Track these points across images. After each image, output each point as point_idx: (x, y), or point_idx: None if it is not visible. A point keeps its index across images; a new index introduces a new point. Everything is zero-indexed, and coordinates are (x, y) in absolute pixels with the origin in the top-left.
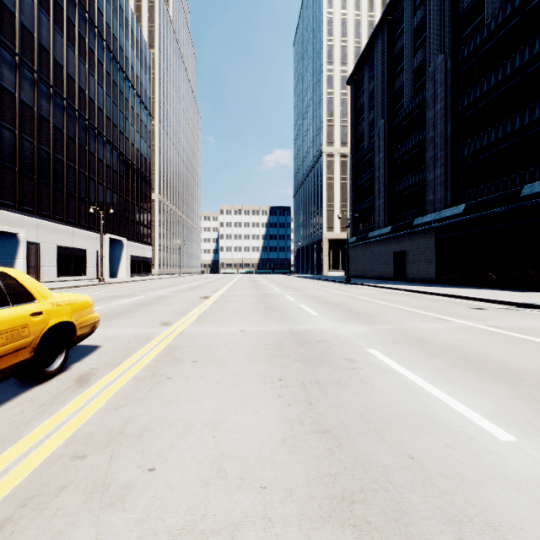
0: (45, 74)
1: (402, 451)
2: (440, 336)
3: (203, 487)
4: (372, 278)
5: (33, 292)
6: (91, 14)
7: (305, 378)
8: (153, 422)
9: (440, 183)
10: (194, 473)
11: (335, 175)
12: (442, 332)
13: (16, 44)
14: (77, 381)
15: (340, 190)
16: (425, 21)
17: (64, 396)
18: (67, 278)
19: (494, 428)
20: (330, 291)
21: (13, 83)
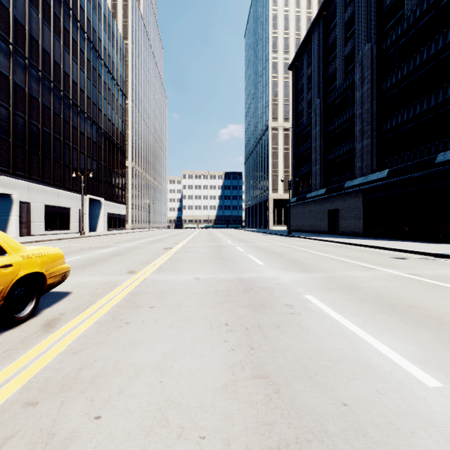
0: (34, 60)
1: (336, 398)
2: (368, 283)
3: (144, 437)
4: (310, 232)
5: (4, 246)
6: (74, 10)
7: (249, 323)
8: (107, 367)
9: (367, 152)
10: (137, 422)
11: (279, 146)
12: (370, 279)
13: (10, 35)
14: (44, 326)
15: (283, 158)
16: (354, 16)
17: (30, 341)
18: (54, 232)
19: (420, 373)
20: (274, 243)
21: (7, 68)
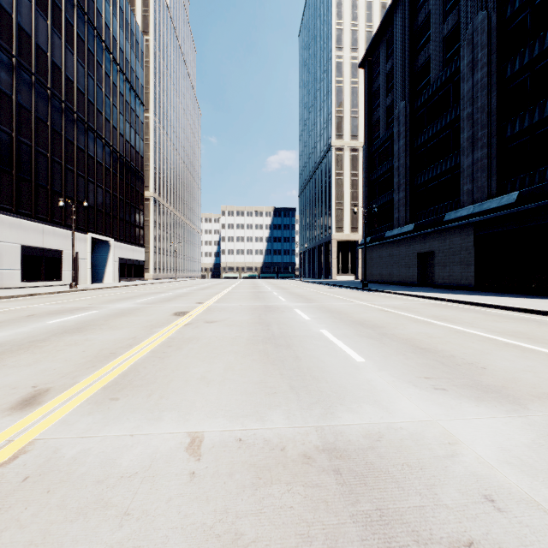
0: (5, 41)
1: None
2: None
3: None
4: (390, 284)
5: None
6: None
7: None
8: None
9: (480, 168)
10: None
11: (345, 171)
12: None
13: None
14: None
15: (350, 187)
16: None
17: None
18: (36, 284)
19: None
20: (352, 302)
21: None
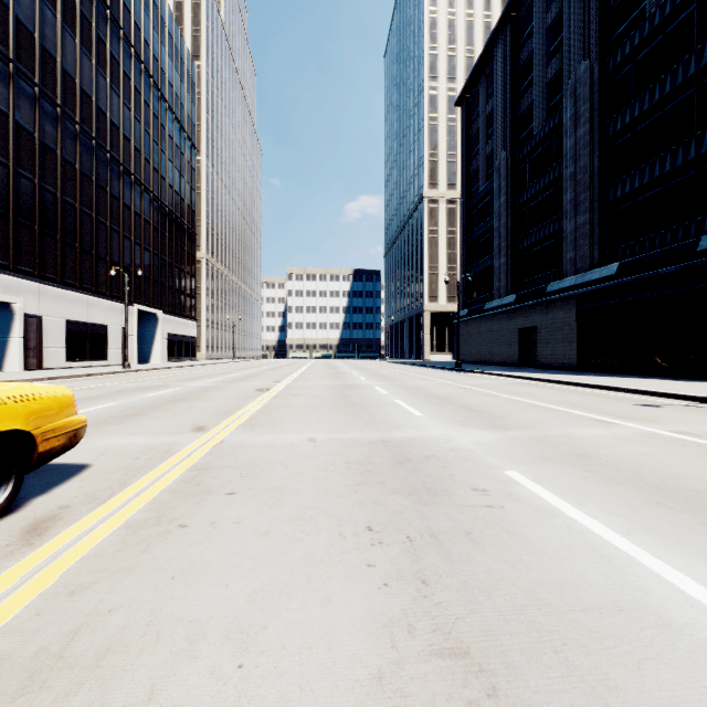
0: (50, 89)
1: None
2: (609, 448)
3: None
4: (490, 364)
5: None
6: (114, 10)
7: (412, 526)
8: (131, 627)
9: (583, 235)
10: None
11: (440, 228)
12: (611, 441)
13: (9, 46)
14: (25, 533)
15: (446, 247)
16: (563, 17)
17: None
18: (81, 364)
19: None
20: (435, 381)
21: (5, 100)
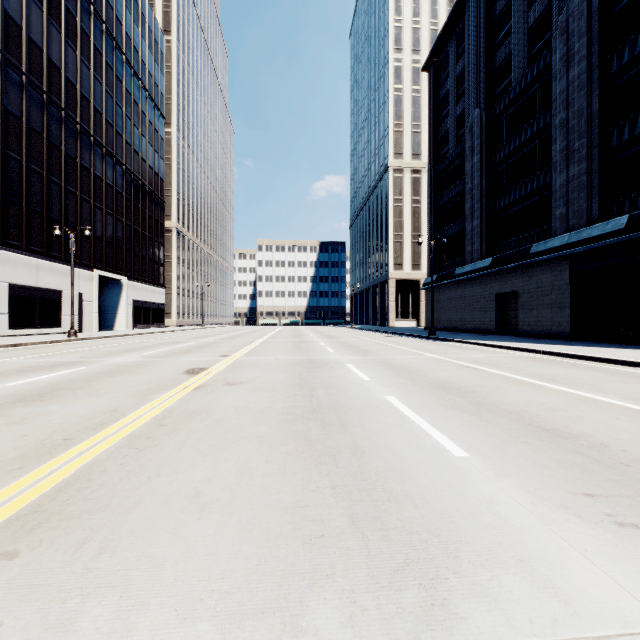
0: None
1: None
2: None
3: None
4: (461, 331)
5: None
6: None
7: None
8: None
9: (578, 187)
10: None
11: (404, 197)
12: None
13: None
14: None
15: (411, 215)
16: None
17: None
18: (29, 332)
19: None
20: (420, 354)
21: None
